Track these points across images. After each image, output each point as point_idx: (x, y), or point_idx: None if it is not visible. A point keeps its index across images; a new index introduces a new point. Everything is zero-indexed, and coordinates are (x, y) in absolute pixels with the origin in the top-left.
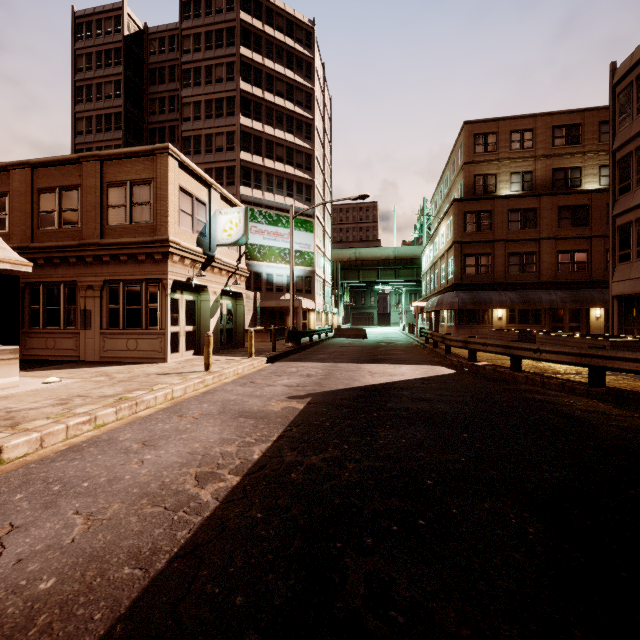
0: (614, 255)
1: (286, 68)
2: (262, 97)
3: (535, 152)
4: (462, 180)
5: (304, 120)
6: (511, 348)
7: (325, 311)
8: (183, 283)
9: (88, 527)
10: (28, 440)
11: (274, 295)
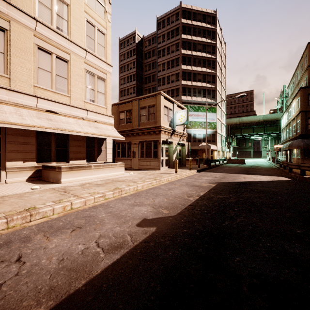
0: None
1: (202, 37)
2: (191, 54)
3: None
4: (307, 75)
5: (211, 59)
6: None
7: (222, 150)
8: (164, 141)
9: (167, 200)
10: (141, 185)
11: (196, 143)
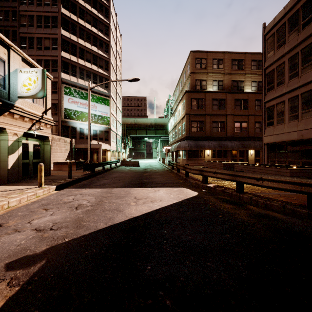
0: (265, 122)
1: (92, 8)
2: (76, 21)
3: (224, 71)
4: (189, 82)
5: (104, 41)
6: (237, 176)
7: (117, 151)
8: None
9: None
10: None
11: (85, 141)
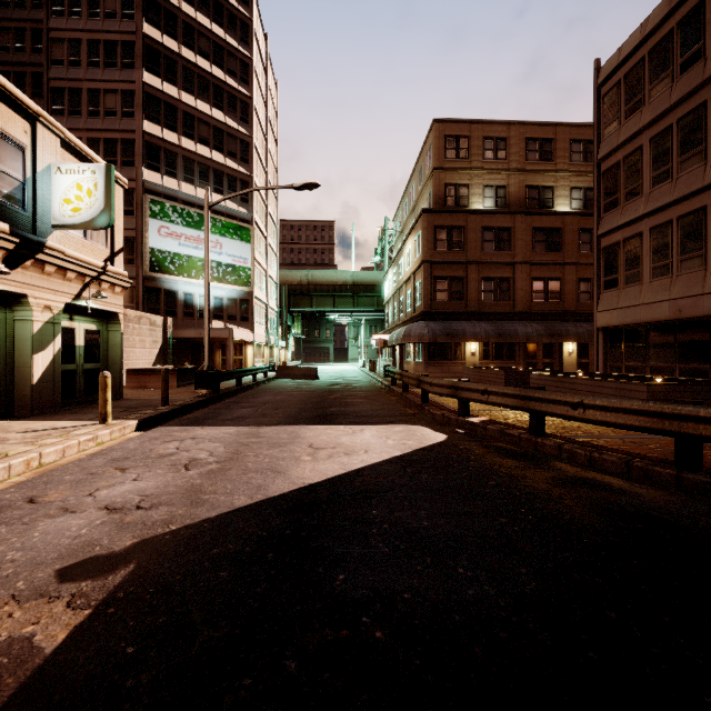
0: (599, 281)
1: (213, 22)
2: (177, 52)
3: (509, 165)
4: (431, 189)
5: (239, 96)
6: (530, 399)
7: (269, 344)
8: None
9: None
10: None
11: (196, 322)
